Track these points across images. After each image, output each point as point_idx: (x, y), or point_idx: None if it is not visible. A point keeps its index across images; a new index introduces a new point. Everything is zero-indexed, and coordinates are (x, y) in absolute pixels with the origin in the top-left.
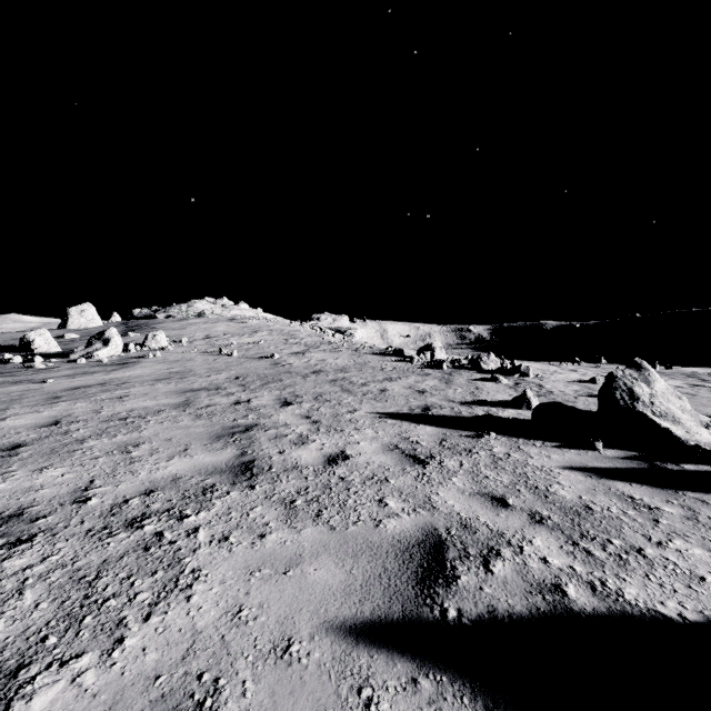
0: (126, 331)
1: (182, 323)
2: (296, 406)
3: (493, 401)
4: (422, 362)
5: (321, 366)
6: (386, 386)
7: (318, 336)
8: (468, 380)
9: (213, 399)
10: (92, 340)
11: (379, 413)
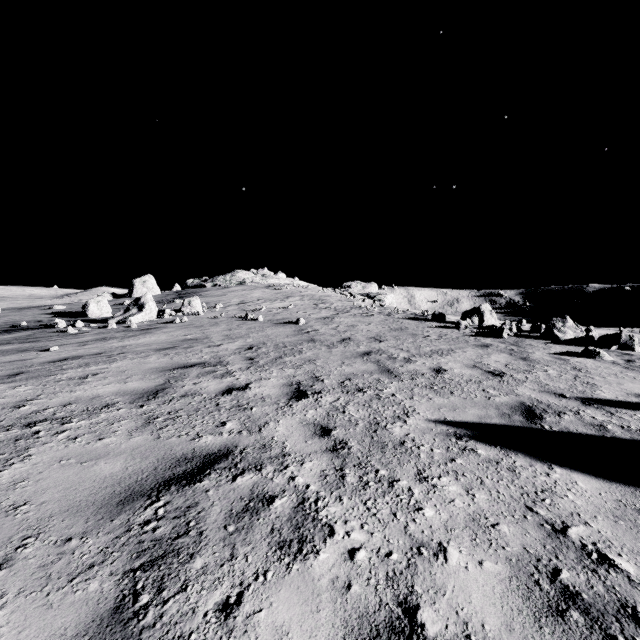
0: (175, 298)
1: (224, 291)
2: (310, 399)
3: (634, 397)
4: (471, 329)
5: (351, 332)
6: (438, 362)
7: (348, 300)
8: (550, 354)
9: (199, 382)
10: (130, 306)
11: (451, 424)
